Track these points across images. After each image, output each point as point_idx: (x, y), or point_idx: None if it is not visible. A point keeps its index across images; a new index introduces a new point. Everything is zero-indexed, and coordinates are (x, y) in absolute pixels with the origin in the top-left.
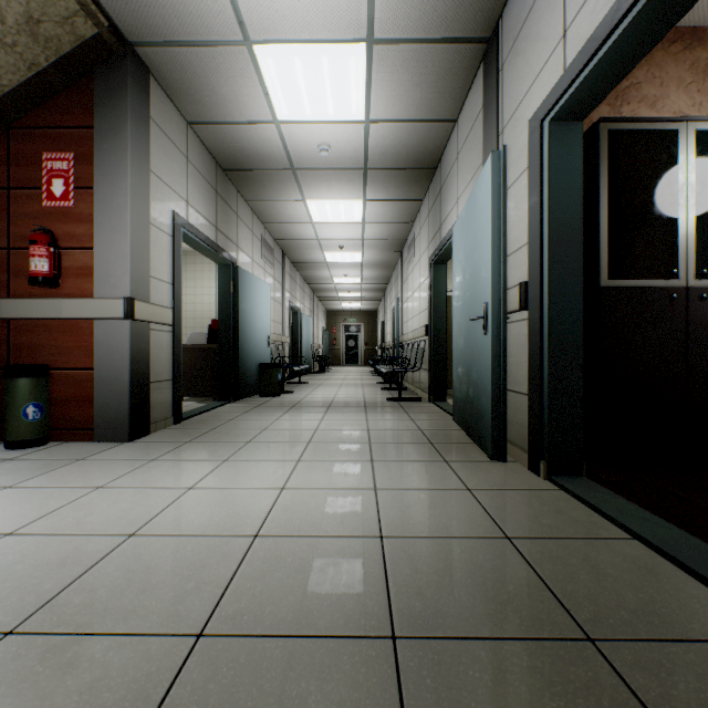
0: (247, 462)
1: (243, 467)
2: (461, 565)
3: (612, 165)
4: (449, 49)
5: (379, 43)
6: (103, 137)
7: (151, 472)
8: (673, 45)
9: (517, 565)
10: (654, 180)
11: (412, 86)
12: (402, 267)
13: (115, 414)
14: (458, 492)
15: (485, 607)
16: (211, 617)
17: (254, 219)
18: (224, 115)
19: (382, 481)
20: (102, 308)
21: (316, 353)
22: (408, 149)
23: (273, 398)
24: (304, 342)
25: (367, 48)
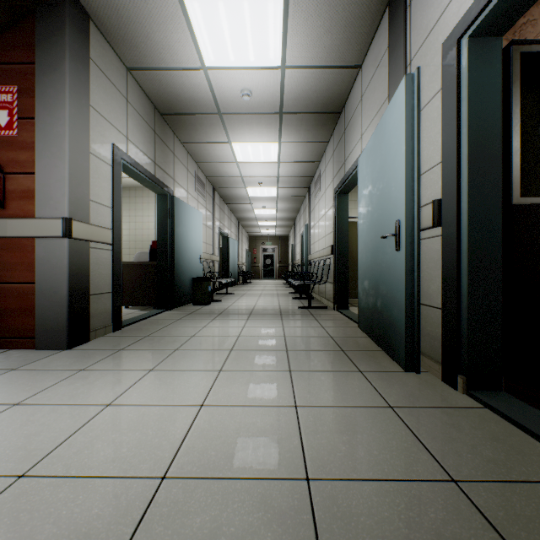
0: (171, 373)
1: (166, 378)
2: (412, 533)
3: (523, 86)
4: None
5: None
6: (43, 72)
7: (74, 385)
8: None
9: (482, 533)
10: None
11: (323, 32)
12: (309, 199)
13: (55, 324)
14: (381, 411)
15: None
16: None
17: (189, 159)
18: (158, 61)
19: (301, 396)
20: (42, 227)
21: (241, 269)
22: (318, 95)
23: (204, 306)
24: (231, 260)
25: None
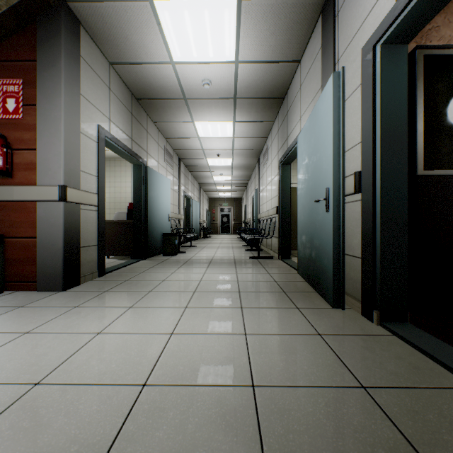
0: (146, 309)
1: (143, 313)
2: (329, 422)
3: (426, 82)
4: (297, 3)
5: None
6: (43, 68)
7: (71, 318)
8: None
9: (380, 422)
10: None
11: (269, 34)
12: (259, 168)
13: (52, 270)
14: (312, 338)
15: None
16: None
17: (159, 135)
18: (135, 57)
19: (250, 327)
20: (42, 193)
21: (202, 226)
22: (265, 84)
23: (172, 257)
24: (194, 218)
25: (237, 3)
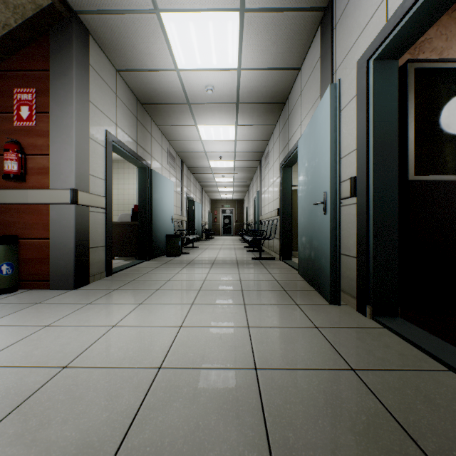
0: (155, 305)
1: (153, 309)
2: (321, 396)
3: (416, 93)
4: (297, 16)
5: (249, 11)
6: (56, 77)
7: (86, 313)
8: (454, 12)
9: (364, 396)
10: (447, 104)
11: (270, 44)
12: (260, 170)
13: (64, 270)
14: (309, 330)
15: (346, 438)
16: (119, 449)
17: (163, 138)
18: (141, 65)
19: (252, 321)
20: (55, 196)
21: (204, 227)
22: (267, 89)
23: (175, 258)
24: (196, 220)
25: (240, 15)
